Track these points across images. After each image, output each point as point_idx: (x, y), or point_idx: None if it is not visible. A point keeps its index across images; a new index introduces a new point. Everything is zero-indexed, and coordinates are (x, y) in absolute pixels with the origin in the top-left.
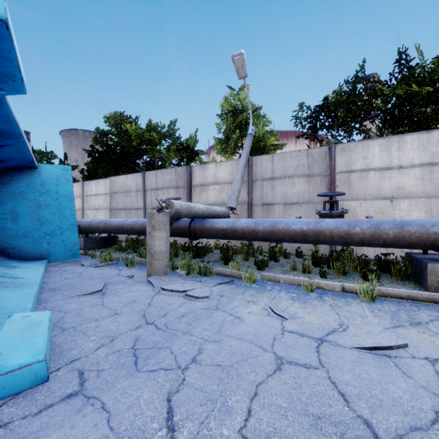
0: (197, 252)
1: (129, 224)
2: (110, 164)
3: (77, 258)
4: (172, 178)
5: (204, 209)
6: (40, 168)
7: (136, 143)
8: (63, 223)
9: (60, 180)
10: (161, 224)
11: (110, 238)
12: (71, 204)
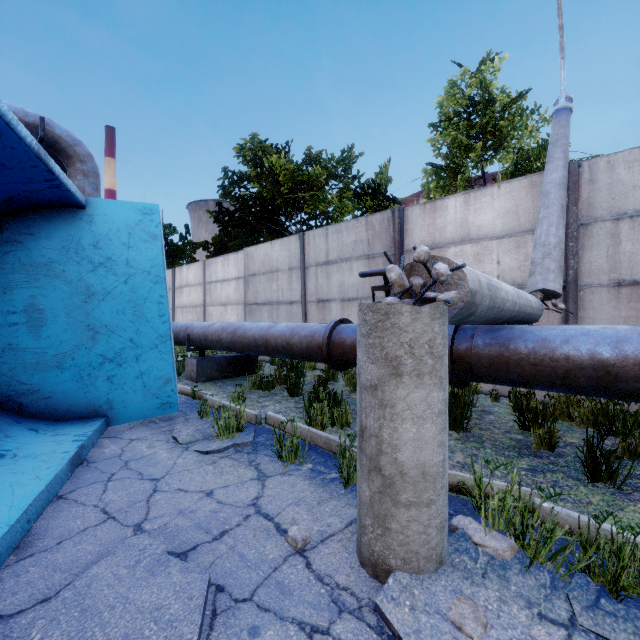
0: (452, 414)
1: (279, 335)
2: (245, 233)
3: (172, 412)
4: (359, 239)
5: (514, 295)
6: (92, 208)
7: (287, 188)
8: (141, 333)
9: (134, 235)
10: (425, 354)
11: (244, 358)
12: (159, 291)
